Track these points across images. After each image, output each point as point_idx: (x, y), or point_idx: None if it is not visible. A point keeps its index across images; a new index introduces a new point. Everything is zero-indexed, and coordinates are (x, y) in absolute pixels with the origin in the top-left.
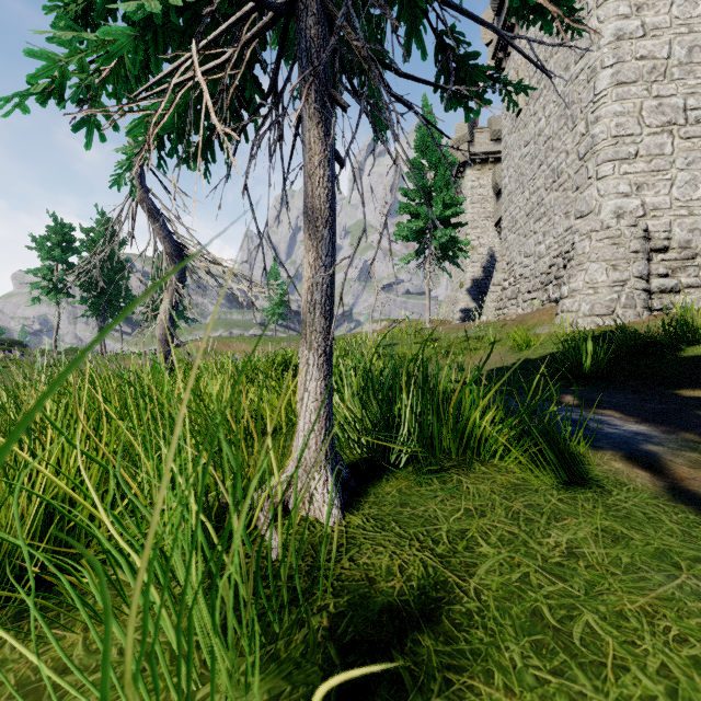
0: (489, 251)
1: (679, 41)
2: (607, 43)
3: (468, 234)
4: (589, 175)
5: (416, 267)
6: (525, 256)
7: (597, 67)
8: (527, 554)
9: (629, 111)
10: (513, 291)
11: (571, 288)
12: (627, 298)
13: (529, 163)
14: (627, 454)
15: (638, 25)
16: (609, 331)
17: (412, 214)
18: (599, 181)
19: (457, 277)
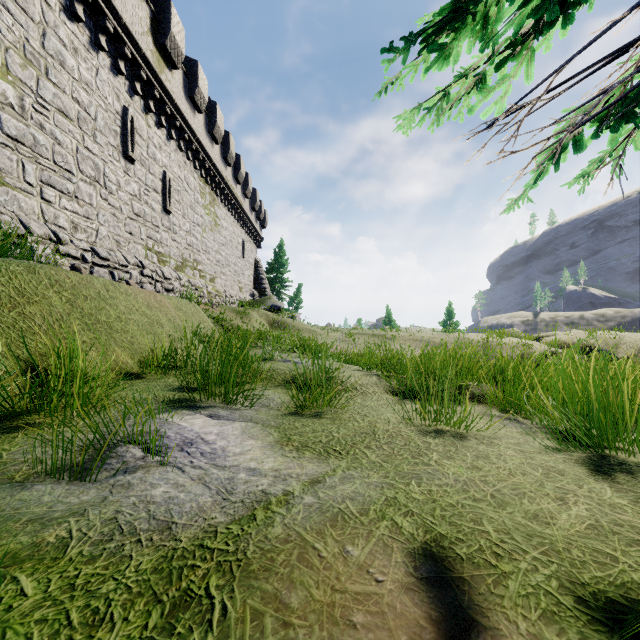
0: None
1: None
2: None
3: None
4: None
5: None
6: None
7: None
8: (590, 498)
9: None
10: None
11: None
12: None
13: None
14: None
15: None
16: None
17: None
18: None
19: None
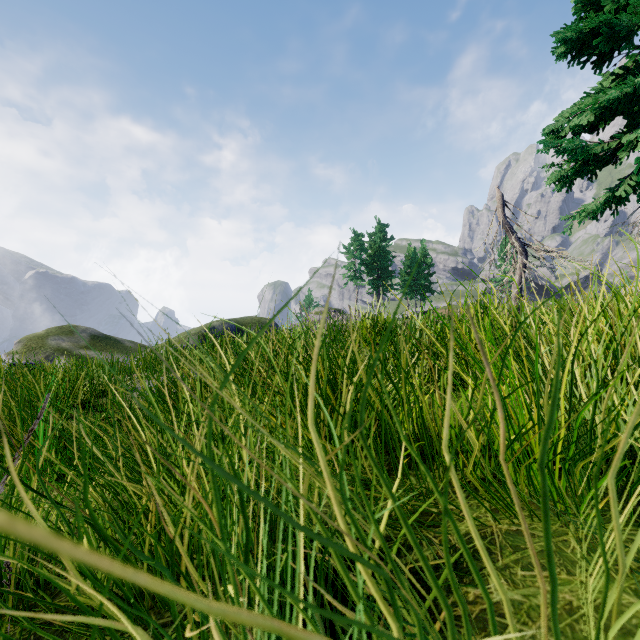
0: None
1: None
2: None
3: None
4: None
5: None
6: None
7: None
8: None
9: None
10: None
11: None
12: None
13: None
14: None
15: None
16: None
17: None
18: None
19: None
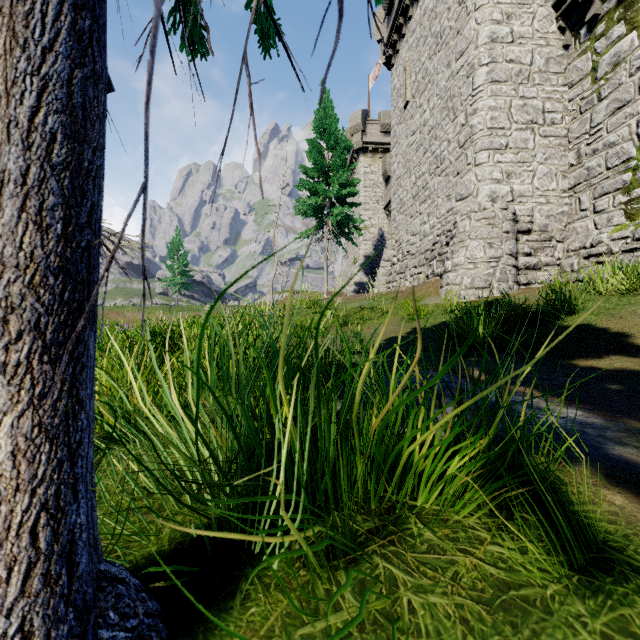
0: (379, 231)
1: (539, 51)
2: (483, 43)
3: (361, 215)
4: (469, 162)
5: (315, 242)
6: (411, 235)
7: (475, 64)
8: None
9: (501, 106)
10: (401, 266)
11: (454, 263)
12: (501, 273)
13: (415, 151)
14: (607, 468)
15: (508, 32)
16: (488, 302)
17: (311, 191)
18: (477, 167)
19: (351, 254)
